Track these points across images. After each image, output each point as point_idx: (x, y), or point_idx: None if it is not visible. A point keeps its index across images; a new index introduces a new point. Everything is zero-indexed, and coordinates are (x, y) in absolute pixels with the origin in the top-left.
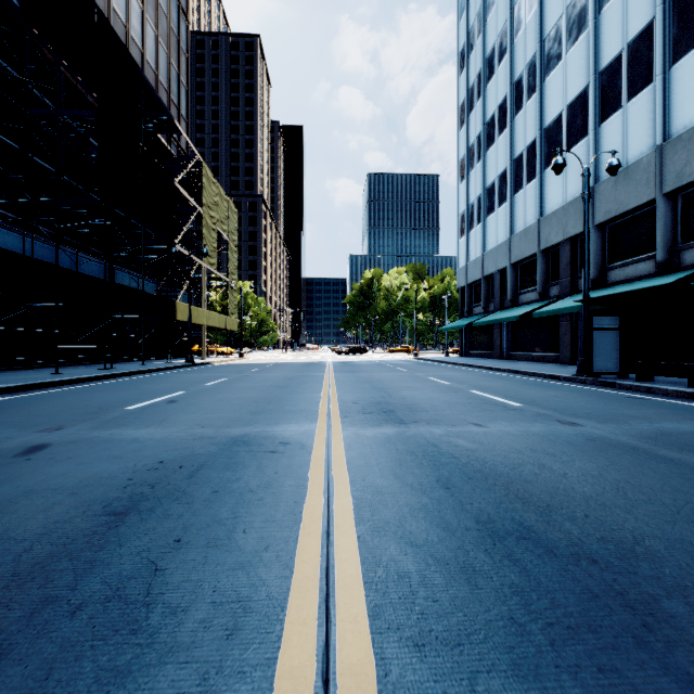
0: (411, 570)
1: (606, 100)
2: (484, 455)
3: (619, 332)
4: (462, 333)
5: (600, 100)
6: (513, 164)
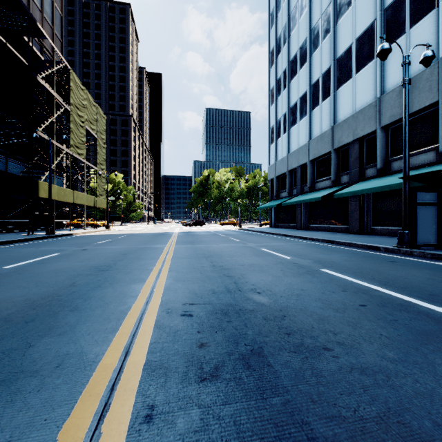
0: None
1: (391, 29)
2: None
3: (438, 207)
4: (272, 211)
5: (385, 30)
6: (311, 88)
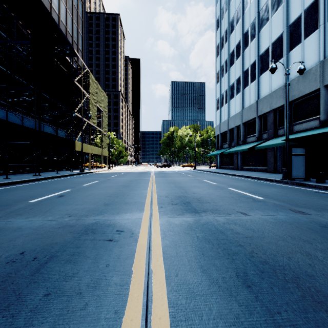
0: None
1: (293, 39)
2: (260, 243)
3: (305, 156)
4: (217, 157)
5: (289, 39)
6: (243, 73)
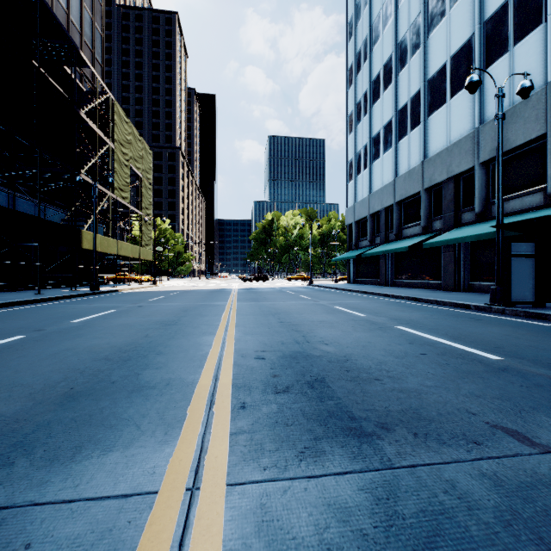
0: None
1: (491, 46)
2: None
3: (536, 259)
4: (350, 263)
5: (485, 47)
6: (398, 114)
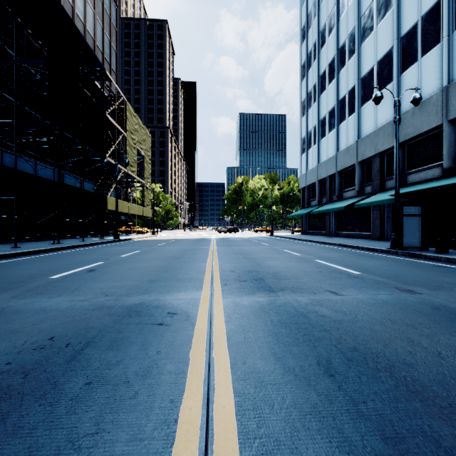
0: None
1: (406, 56)
2: (351, 328)
3: (421, 217)
4: (303, 218)
5: (401, 57)
6: (339, 103)
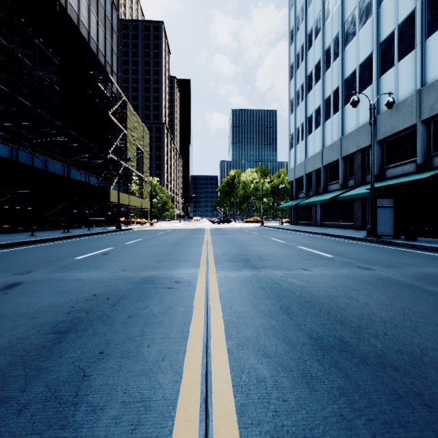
0: (266, 376)
1: (384, 61)
2: (311, 290)
3: (394, 209)
4: (292, 210)
5: (380, 61)
6: (324, 102)
